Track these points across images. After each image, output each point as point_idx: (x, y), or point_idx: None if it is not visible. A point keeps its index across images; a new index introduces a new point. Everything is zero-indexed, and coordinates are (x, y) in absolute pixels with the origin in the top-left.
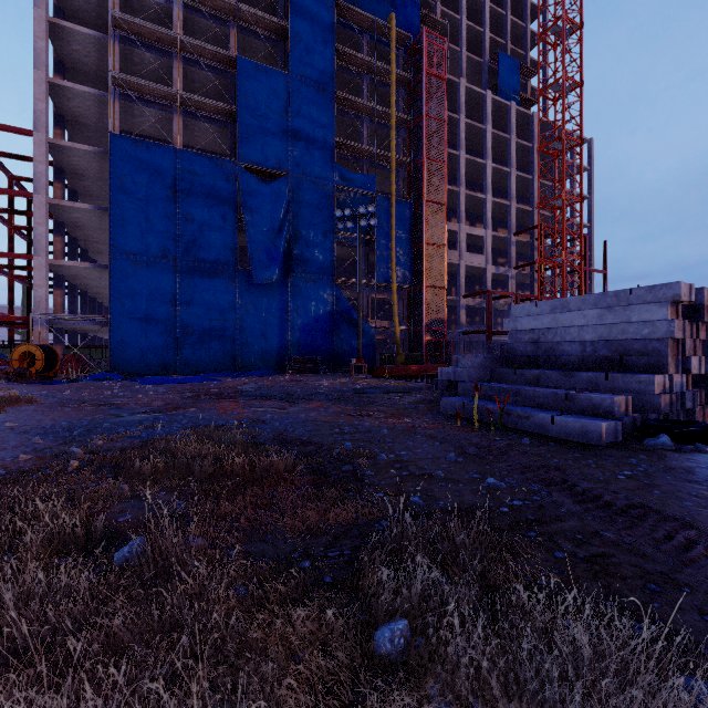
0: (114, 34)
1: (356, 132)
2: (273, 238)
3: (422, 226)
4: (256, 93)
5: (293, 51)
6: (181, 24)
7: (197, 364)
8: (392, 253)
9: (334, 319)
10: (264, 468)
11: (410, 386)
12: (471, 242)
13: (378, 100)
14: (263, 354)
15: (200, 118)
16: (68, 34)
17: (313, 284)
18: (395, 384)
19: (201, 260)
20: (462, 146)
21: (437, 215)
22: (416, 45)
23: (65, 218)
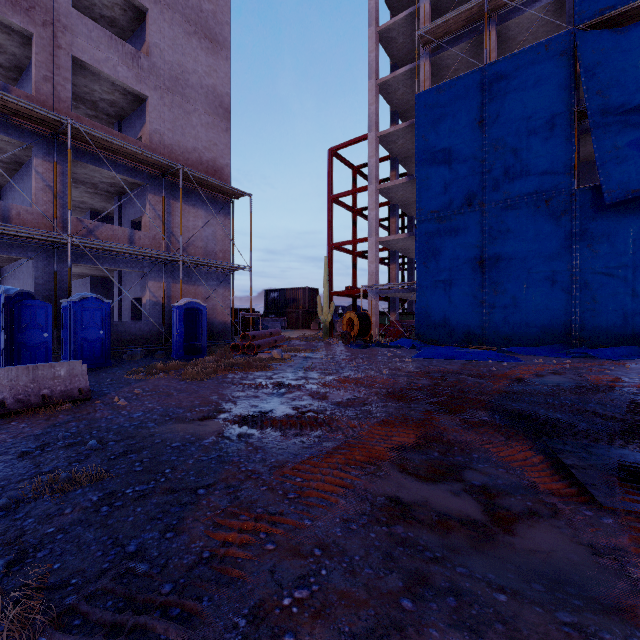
0: None
1: None
2: None
3: None
4: None
5: None
6: None
7: (509, 333)
8: None
9: None
10: None
11: None
12: None
13: None
14: (628, 320)
15: (519, 12)
16: (392, 33)
17: None
18: None
19: (515, 194)
20: None
21: None
22: None
23: (396, 200)
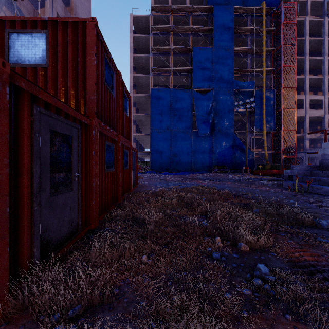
0: (151, 54)
1: (244, 62)
2: (206, 117)
3: (280, 100)
4: (199, 59)
5: (215, 37)
6: (172, 42)
7: (178, 168)
8: (263, 116)
9: (233, 149)
10: (222, 193)
11: (271, 178)
12: (314, 103)
13: (256, 43)
14: (202, 164)
15: (178, 75)
16: (138, 58)
17: (224, 134)
18: (264, 177)
19: (179, 129)
20: (307, 53)
21: (290, 93)
22: (277, 11)
23: (136, 119)
